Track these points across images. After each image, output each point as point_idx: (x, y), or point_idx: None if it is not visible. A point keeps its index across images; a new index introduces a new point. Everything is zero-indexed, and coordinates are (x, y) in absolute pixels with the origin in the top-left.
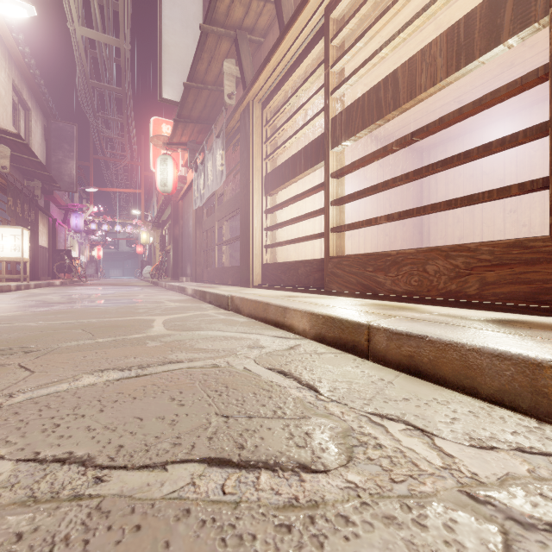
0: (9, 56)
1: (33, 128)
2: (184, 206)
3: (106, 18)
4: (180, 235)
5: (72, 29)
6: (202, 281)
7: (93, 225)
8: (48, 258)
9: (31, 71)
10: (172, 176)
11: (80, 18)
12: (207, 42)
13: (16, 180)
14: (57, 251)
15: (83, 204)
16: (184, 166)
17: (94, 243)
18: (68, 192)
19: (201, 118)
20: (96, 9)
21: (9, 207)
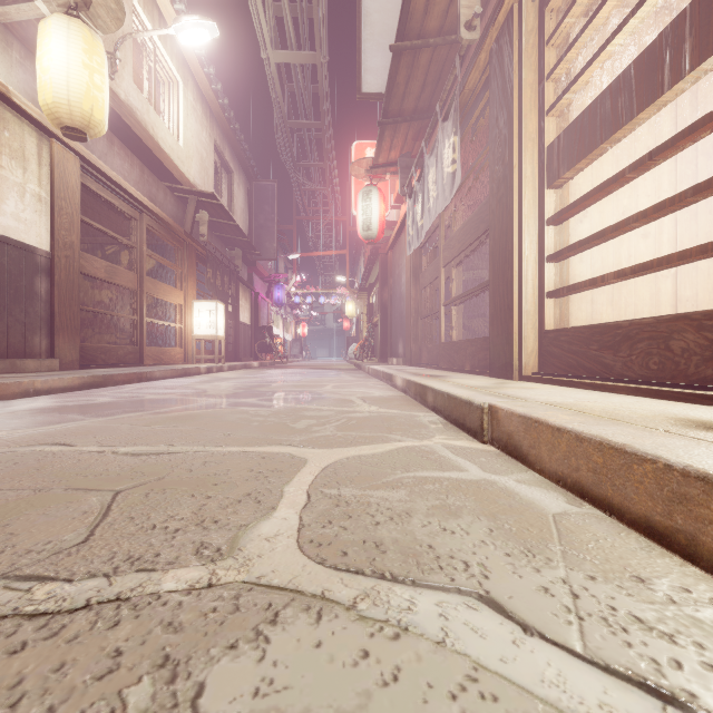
0: (210, 114)
1: (235, 193)
2: (394, 258)
3: (301, 32)
4: (389, 298)
5: (265, 59)
6: (419, 364)
7: (297, 298)
8: (251, 336)
9: (231, 126)
10: (377, 214)
11: (273, 40)
12: None
13: (216, 249)
14: (259, 328)
15: (285, 274)
16: (394, 201)
17: (299, 319)
18: (273, 263)
19: (418, 111)
20: (288, 20)
21: (209, 279)
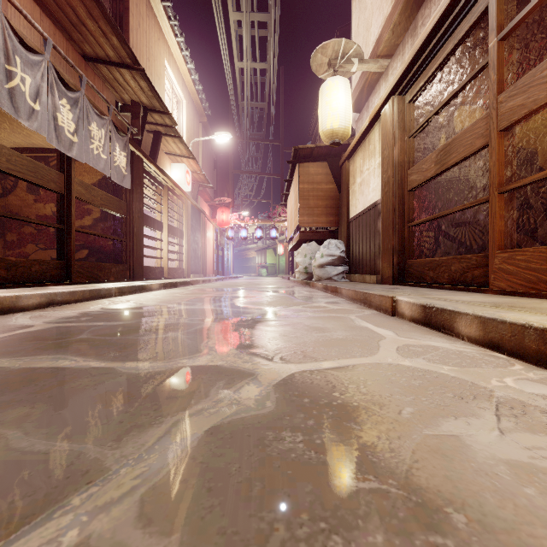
0: None
1: None
2: None
3: None
4: None
5: None
6: (13, 284)
7: None
8: None
9: None
10: None
11: None
12: (157, 102)
13: None
14: None
15: None
16: None
17: None
18: None
19: None
20: None
21: None
